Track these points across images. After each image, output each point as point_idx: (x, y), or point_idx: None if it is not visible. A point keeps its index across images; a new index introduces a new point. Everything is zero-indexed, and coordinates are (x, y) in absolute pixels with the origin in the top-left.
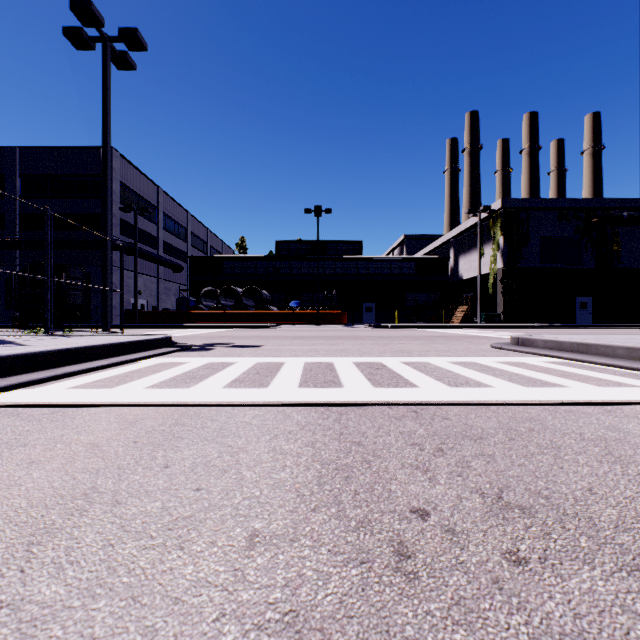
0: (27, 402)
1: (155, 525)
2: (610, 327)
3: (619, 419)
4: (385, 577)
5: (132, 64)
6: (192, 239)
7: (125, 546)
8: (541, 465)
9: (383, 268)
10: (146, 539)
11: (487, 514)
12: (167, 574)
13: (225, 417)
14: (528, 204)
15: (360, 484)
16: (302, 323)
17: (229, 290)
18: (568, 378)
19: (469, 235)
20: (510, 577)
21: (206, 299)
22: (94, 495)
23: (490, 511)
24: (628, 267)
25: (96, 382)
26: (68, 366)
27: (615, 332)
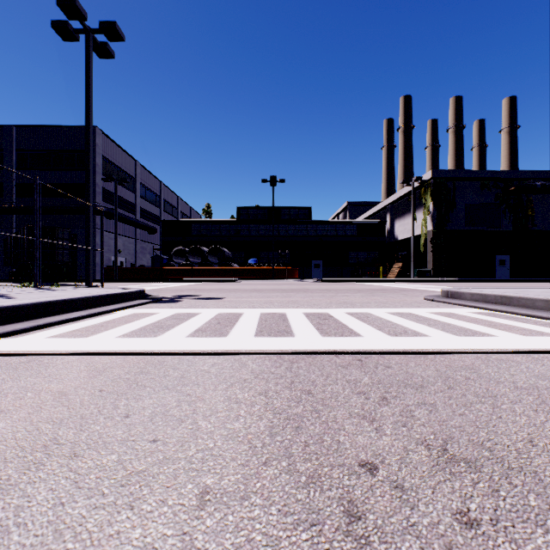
0: (8, 351)
1: (108, 481)
2: (525, 281)
3: (547, 367)
4: (336, 543)
5: (111, 53)
6: (165, 205)
7: (75, 505)
8: (481, 414)
9: (329, 230)
10: (97, 497)
11: (434, 468)
12: (113, 539)
13: (186, 365)
14: (454, 175)
15: (310, 435)
16: (259, 278)
17: (196, 249)
18: (495, 328)
19: (403, 202)
20: (463, 543)
21: (176, 257)
22: (54, 447)
23: (437, 465)
24: (541, 229)
25: (74, 331)
26: (50, 317)
27: (530, 286)
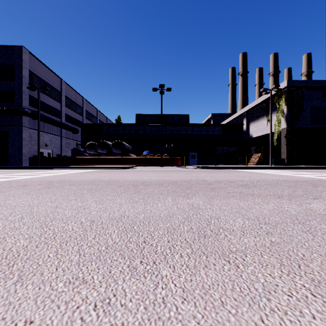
0: None
1: None
2: None
3: None
4: None
5: None
6: (86, 114)
7: None
8: None
9: (202, 130)
10: None
11: None
12: None
13: None
14: (305, 84)
15: None
16: (151, 165)
17: (104, 143)
18: None
19: (257, 109)
20: None
21: (90, 149)
22: None
23: None
24: None
25: None
26: None
27: None
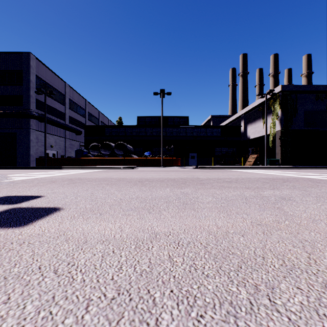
0: None
1: None
2: None
3: None
4: None
5: None
6: (89, 116)
7: None
8: None
9: (201, 132)
10: None
11: None
12: None
13: None
14: (298, 88)
15: None
16: (152, 165)
17: (107, 145)
18: None
19: (254, 111)
20: None
21: (93, 150)
22: None
23: None
24: None
25: None
26: None
27: None
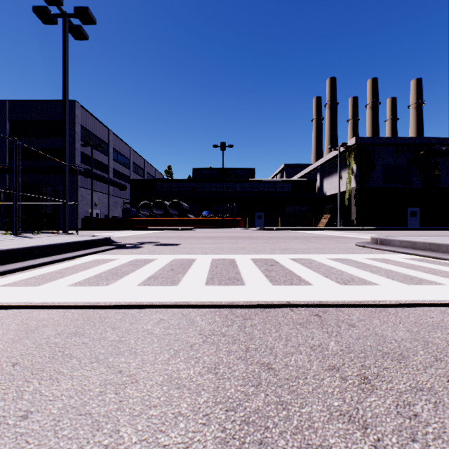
0: None
1: None
2: (433, 229)
3: None
4: None
5: (85, 35)
6: (133, 167)
7: None
8: None
9: (269, 187)
10: None
11: None
12: None
13: (128, 323)
14: (374, 141)
15: None
16: (211, 227)
17: (159, 203)
18: (437, 275)
19: (331, 164)
20: None
21: (143, 209)
22: None
23: None
24: (445, 186)
25: (29, 279)
26: (13, 263)
27: (440, 233)
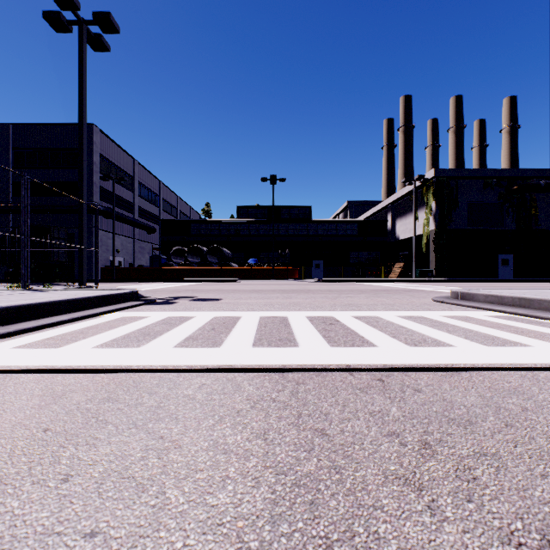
0: None
1: None
2: (530, 281)
3: None
4: None
5: (106, 46)
6: (164, 205)
7: None
8: None
9: (330, 230)
10: None
11: None
12: None
13: (166, 388)
14: (457, 174)
15: (332, 520)
16: (259, 278)
17: (195, 249)
18: (524, 335)
19: (405, 201)
20: None
21: (175, 257)
22: None
23: None
24: (544, 229)
25: (47, 340)
26: (26, 322)
27: (537, 286)
